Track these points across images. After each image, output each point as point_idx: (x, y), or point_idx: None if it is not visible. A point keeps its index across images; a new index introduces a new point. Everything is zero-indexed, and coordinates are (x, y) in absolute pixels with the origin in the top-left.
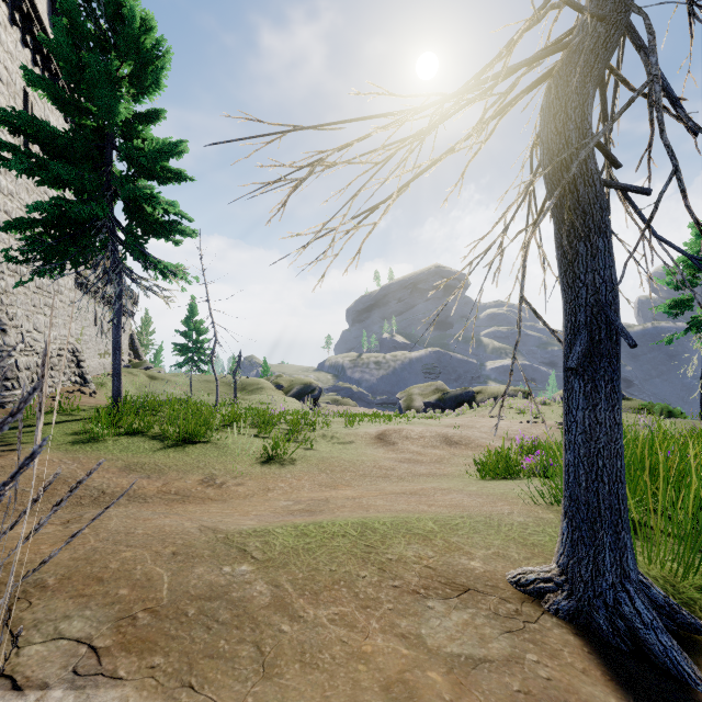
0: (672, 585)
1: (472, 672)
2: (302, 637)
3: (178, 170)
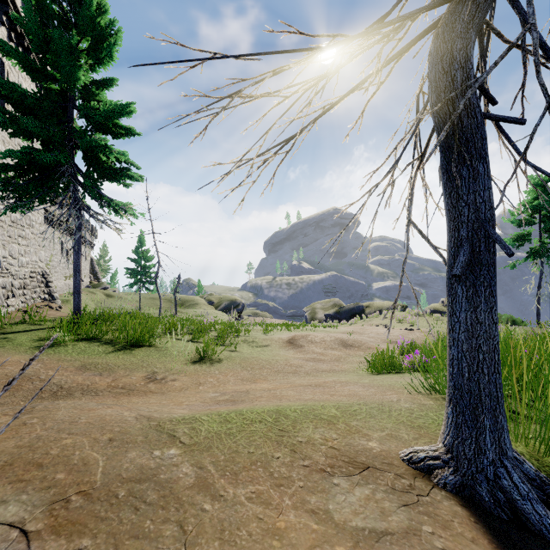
0: (537, 459)
1: (375, 545)
2: (222, 515)
3: (127, 127)
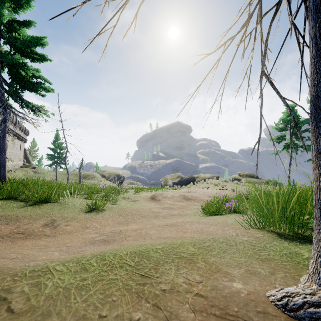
0: None
1: None
2: None
3: (42, 54)
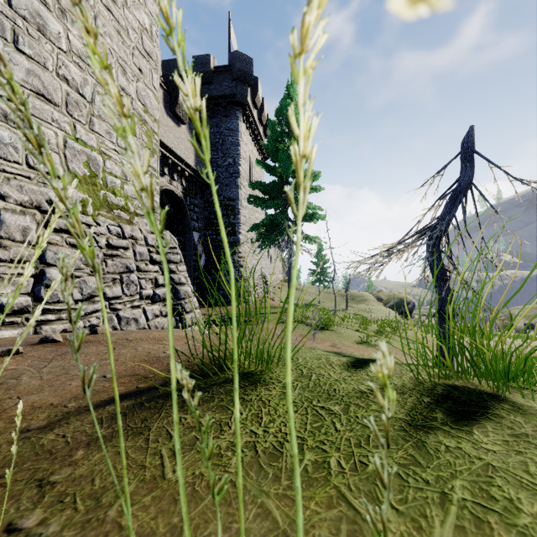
0: None
1: None
2: None
3: (316, 186)
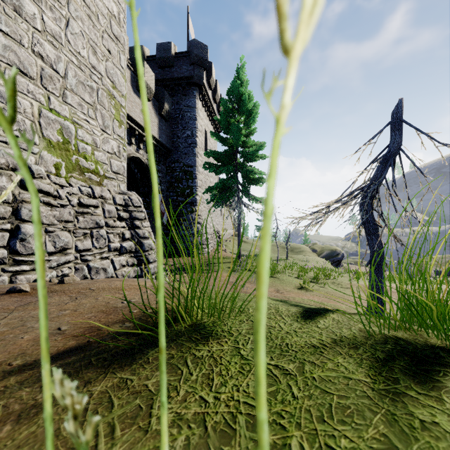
0: None
1: None
2: None
3: (261, 155)
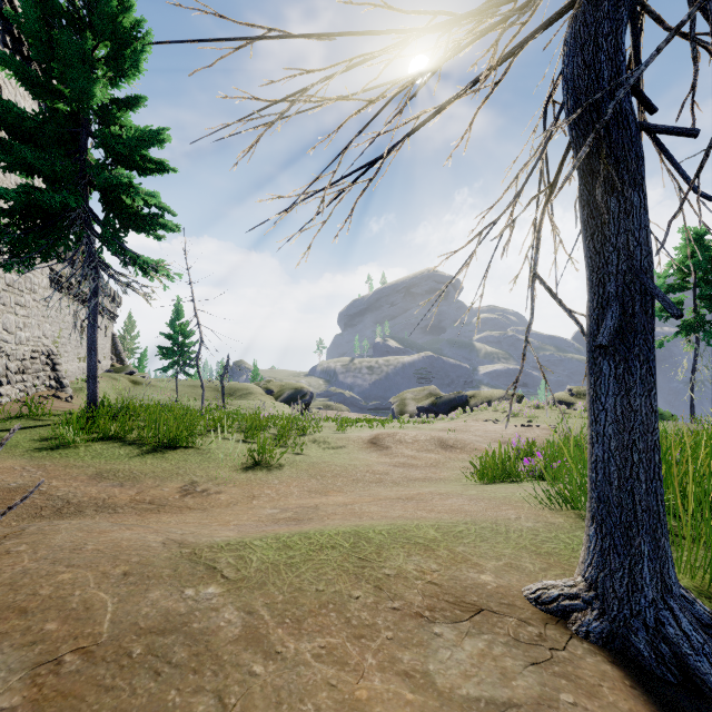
0: (708, 597)
1: None
2: (278, 681)
3: (159, 160)
